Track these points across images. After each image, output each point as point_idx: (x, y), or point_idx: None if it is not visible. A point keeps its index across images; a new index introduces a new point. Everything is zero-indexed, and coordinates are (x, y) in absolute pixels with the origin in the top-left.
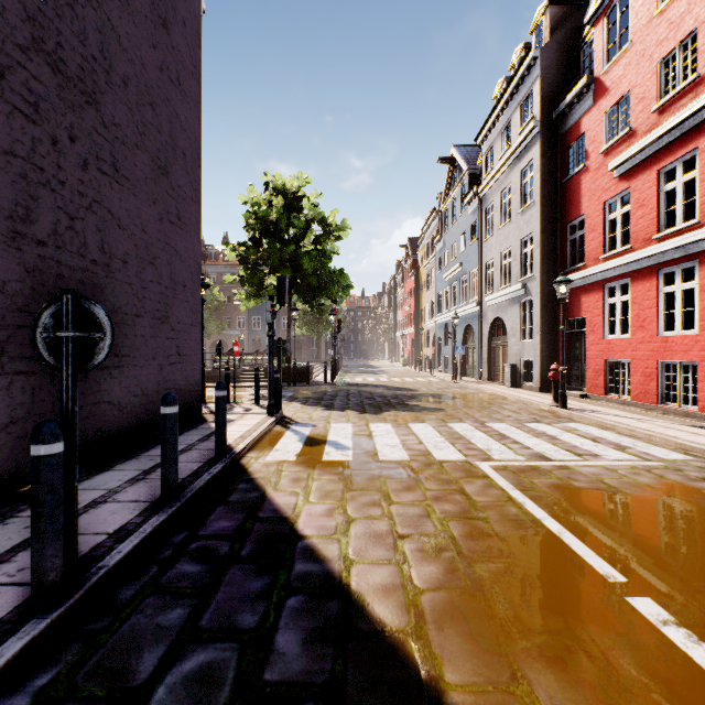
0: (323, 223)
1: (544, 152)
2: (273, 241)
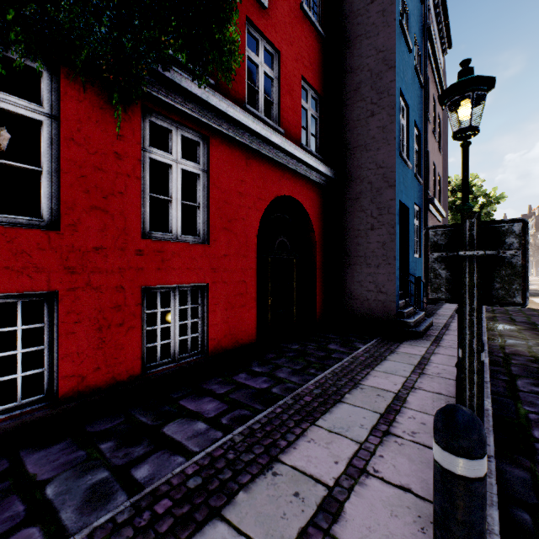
0: (486, 197)
1: None
2: (457, 214)
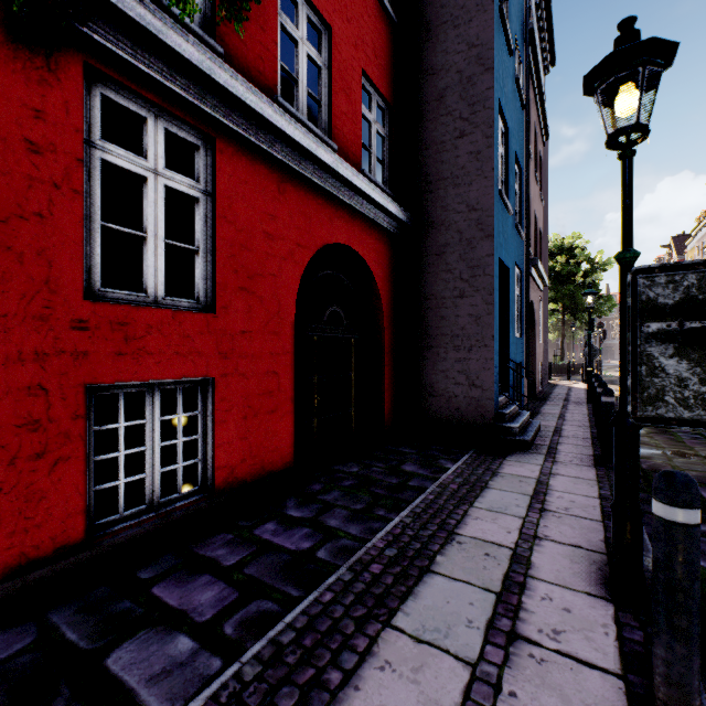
0: (591, 262)
1: None
2: (556, 283)
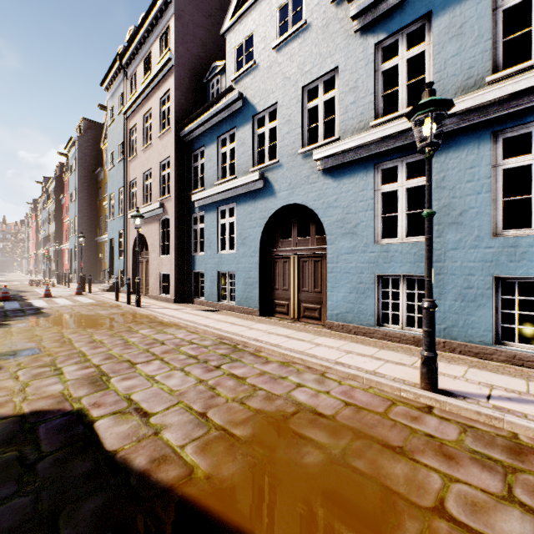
0: None
1: (57, 208)
2: None
